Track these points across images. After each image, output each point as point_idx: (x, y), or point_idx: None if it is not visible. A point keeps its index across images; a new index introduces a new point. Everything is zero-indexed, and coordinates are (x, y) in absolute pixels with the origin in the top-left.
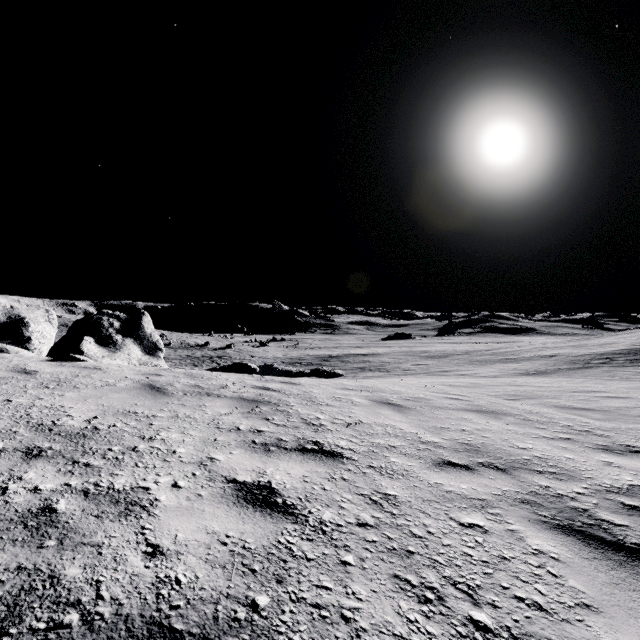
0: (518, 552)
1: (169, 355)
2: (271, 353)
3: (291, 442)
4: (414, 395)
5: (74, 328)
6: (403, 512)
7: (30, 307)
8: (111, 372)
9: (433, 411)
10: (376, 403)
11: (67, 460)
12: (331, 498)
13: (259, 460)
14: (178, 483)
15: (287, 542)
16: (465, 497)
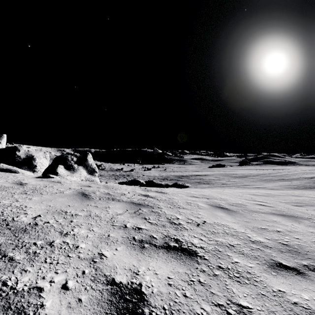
0: None
1: (104, 174)
2: (152, 174)
3: (159, 239)
4: (235, 202)
5: (54, 161)
6: None
7: (37, 151)
8: (65, 184)
9: (251, 214)
10: (213, 207)
11: None
12: (192, 310)
13: (135, 257)
14: (67, 283)
15: None
16: (313, 313)
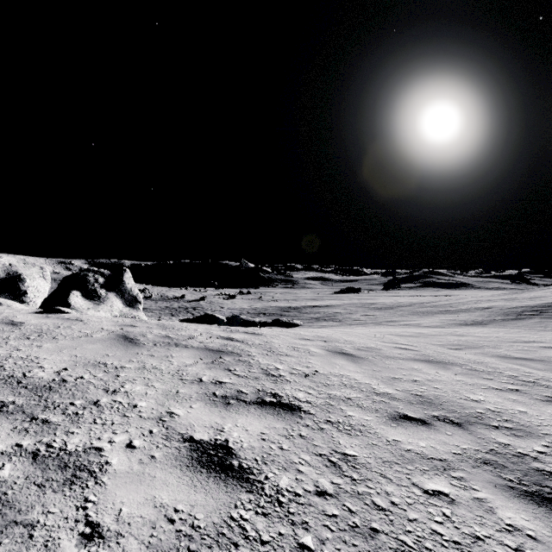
0: (491, 529)
1: (150, 306)
2: (238, 305)
3: (250, 394)
4: (366, 345)
5: (63, 283)
6: (363, 476)
7: (27, 265)
8: (91, 323)
9: (384, 361)
10: (331, 353)
11: (26, 416)
12: (288, 459)
13: (218, 415)
14: (133, 442)
15: (240, 518)
16: (425, 457)
